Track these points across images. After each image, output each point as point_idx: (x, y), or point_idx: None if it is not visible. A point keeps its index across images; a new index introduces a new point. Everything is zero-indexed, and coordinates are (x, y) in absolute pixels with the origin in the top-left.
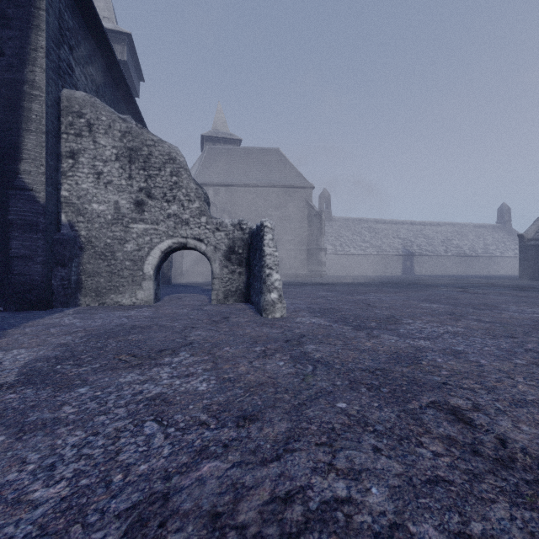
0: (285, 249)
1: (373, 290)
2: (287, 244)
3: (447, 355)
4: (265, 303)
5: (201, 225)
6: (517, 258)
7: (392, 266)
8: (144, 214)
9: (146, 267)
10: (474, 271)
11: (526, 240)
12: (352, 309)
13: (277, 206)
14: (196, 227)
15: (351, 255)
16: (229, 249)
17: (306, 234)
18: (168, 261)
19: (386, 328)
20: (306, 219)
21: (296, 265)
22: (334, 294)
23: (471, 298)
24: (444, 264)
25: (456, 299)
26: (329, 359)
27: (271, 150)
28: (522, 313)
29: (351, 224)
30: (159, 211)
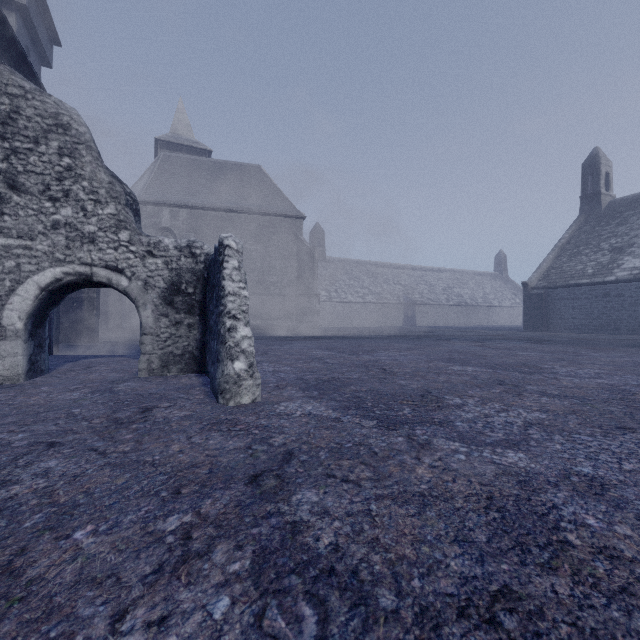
0: (269, 294)
1: (381, 347)
2: (271, 288)
3: (591, 499)
4: (224, 379)
5: (120, 244)
6: (514, 309)
7: (392, 316)
8: (2, 218)
9: (8, 315)
10: (475, 322)
11: (530, 288)
12: (364, 379)
13: (258, 239)
14: (110, 248)
15: (348, 303)
16: (171, 287)
17: (296, 276)
18: (92, 307)
19: (433, 421)
20: (296, 257)
21: (282, 315)
22: (334, 353)
23: (500, 356)
24: (446, 313)
25: (485, 357)
26: (357, 553)
27: (251, 167)
28: (581, 378)
29: (348, 266)
30: (35, 216)
